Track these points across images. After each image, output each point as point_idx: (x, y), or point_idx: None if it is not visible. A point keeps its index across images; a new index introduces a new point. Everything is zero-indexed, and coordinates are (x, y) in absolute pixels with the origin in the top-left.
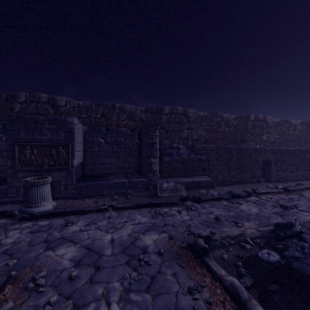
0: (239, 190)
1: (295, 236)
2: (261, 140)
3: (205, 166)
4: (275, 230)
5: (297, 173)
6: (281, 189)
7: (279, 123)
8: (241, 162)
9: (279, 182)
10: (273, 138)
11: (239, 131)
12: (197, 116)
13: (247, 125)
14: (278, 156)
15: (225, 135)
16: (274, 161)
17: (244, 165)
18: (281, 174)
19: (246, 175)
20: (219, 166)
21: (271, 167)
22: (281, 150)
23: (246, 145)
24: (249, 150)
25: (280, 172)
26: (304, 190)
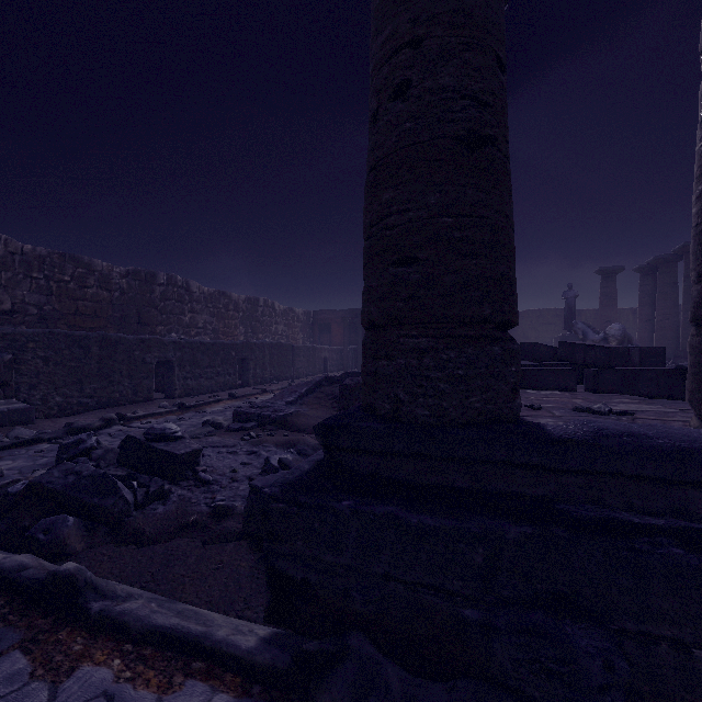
0: (97, 419)
1: (85, 455)
2: (180, 324)
3: (9, 378)
4: (60, 454)
5: (218, 379)
6: (175, 407)
7: (213, 296)
8: (112, 364)
9: (188, 397)
10: (203, 321)
11: (134, 302)
12: (15, 253)
13: (153, 292)
14: (186, 354)
15: (99, 307)
16: (180, 361)
17: (118, 372)
18: (191, 383)
19: (123, 390)
20: (54, 376)
21: (173, 373)
22: (192, 343)
23: (149, 332)
24: (129, 343)
25: (190, 380)
26: (212, 403)
